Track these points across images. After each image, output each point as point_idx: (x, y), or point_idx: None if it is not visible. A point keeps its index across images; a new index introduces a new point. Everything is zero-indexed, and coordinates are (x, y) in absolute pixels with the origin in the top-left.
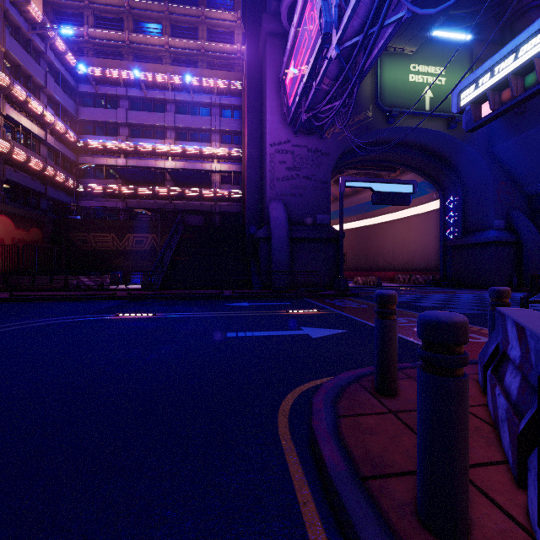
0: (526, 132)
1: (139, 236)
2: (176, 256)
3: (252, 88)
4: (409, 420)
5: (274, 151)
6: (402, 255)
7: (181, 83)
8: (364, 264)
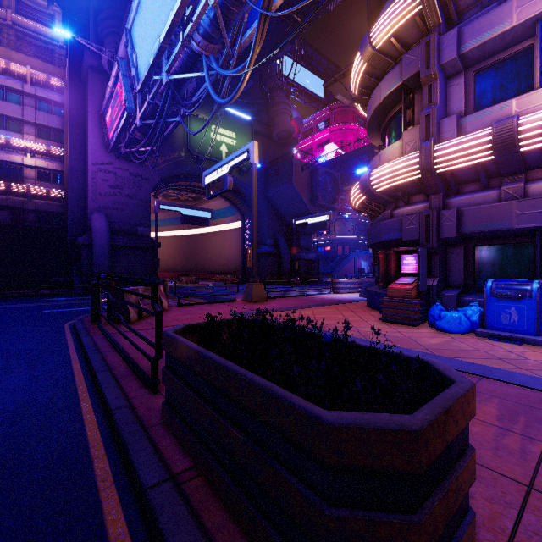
0: (279, 188)
1: None
2: None
3: (75, 104)
4: None
5: (97, 169)
6: (221, 259)
7: None
8: (195, 266)
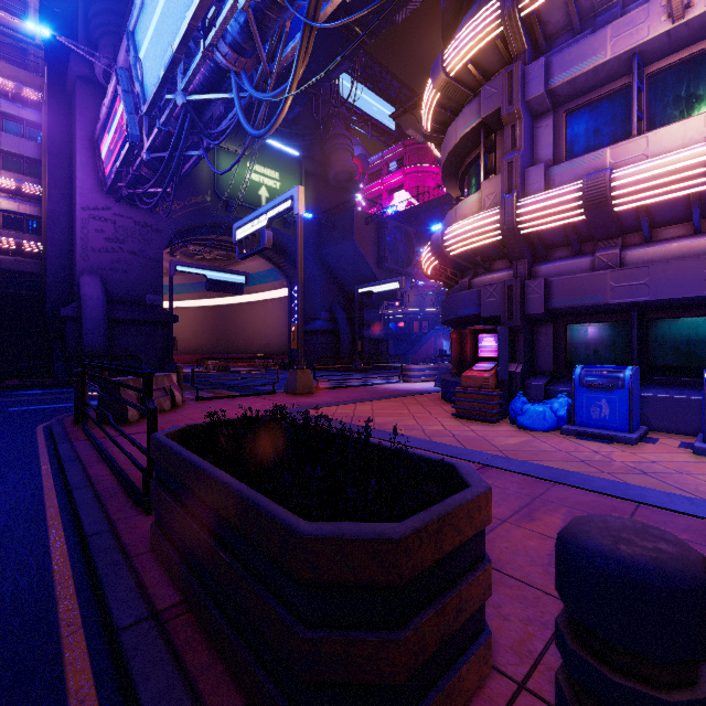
0: (336, 245)
1: None
2: None
3: (57, 126)
4: None
5: (88, 216)
6: (260, 338)
7: None
8: (226, 347)
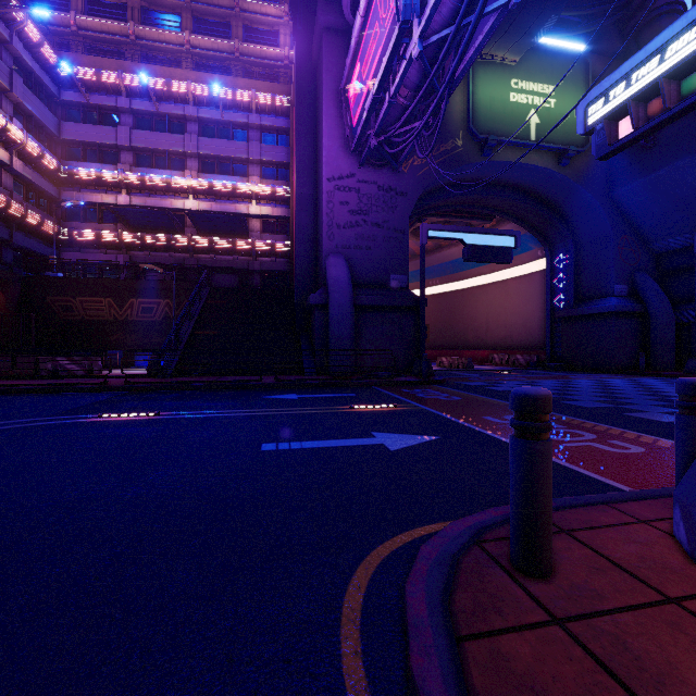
0: (655, 173)
1: (147, 302)
2: (199, 329)
3: (303, 102)
4: (596, 643)
5: (333, 188)
6: (497, 329)
7: (207, 94)
8: (450, 341)
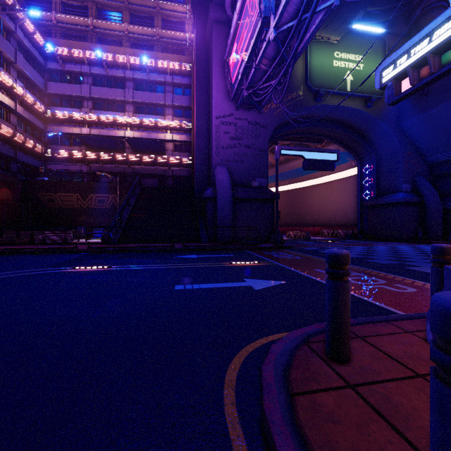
0: (428, 111)
1: (101, 196)
2: (134, 213)
3: (200, 68)
4: (372, 398)
5: (219, 123)
6: (326, 213)
7: (139, 63)
8: (295, 221)
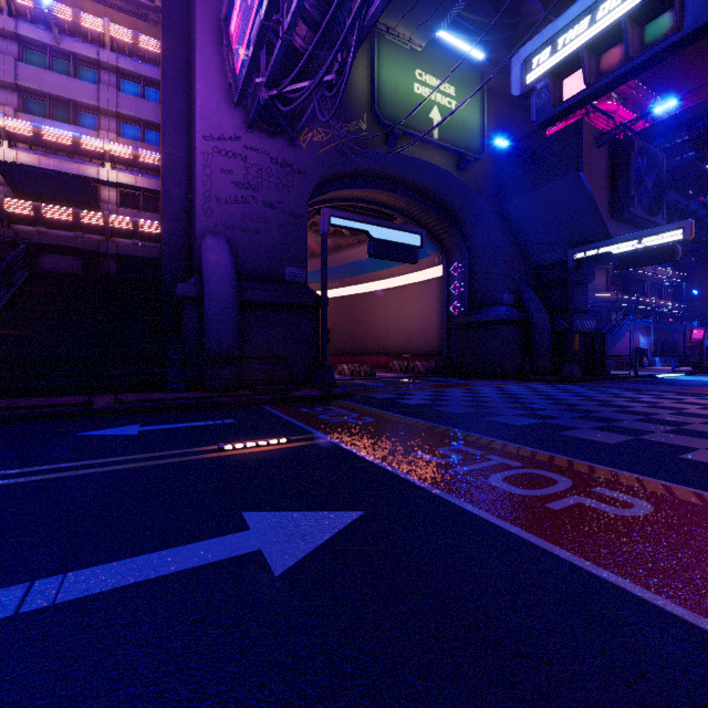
0: (539, 189)
1: None
2: (1, 327)
3: (172, 36)
4: None
5: (211, 149)
6: (397, 335)
7: (32, 6)
8: (350, 347)
